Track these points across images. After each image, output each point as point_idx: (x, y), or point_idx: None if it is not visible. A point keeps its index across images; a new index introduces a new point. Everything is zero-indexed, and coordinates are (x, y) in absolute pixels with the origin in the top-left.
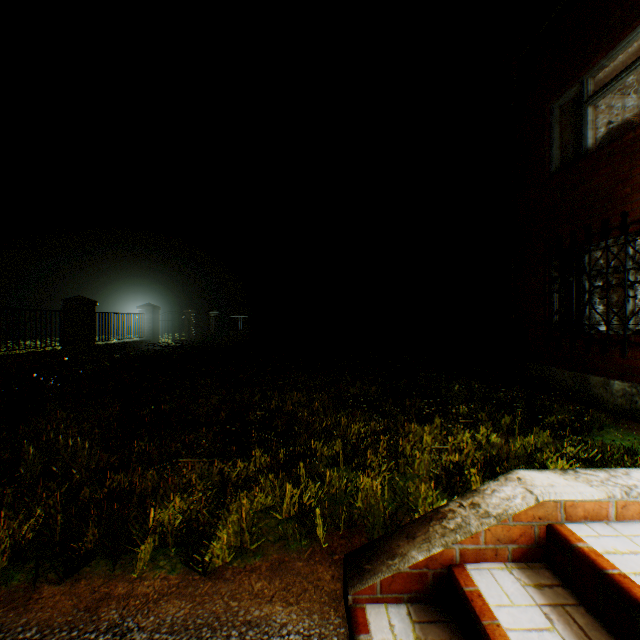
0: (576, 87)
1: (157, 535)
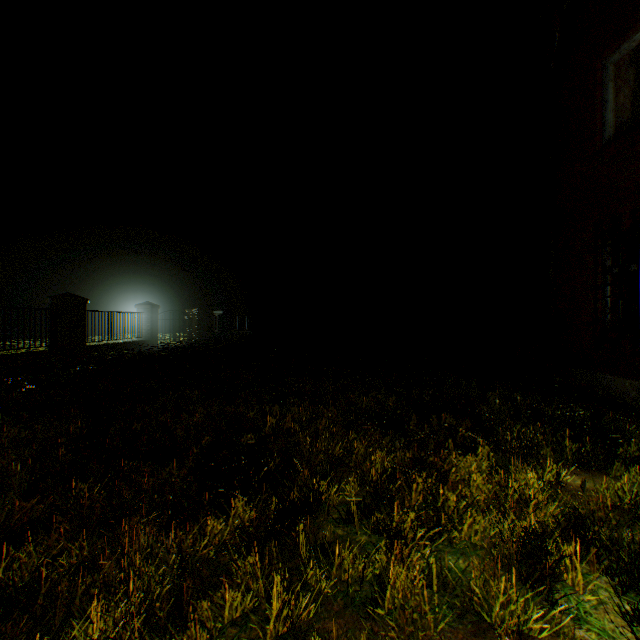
0: (639, 34)
1: None
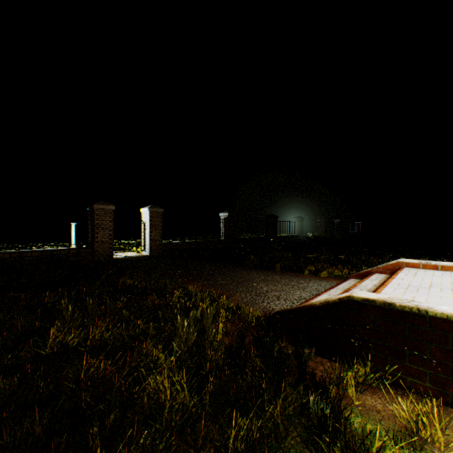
0: None
1: (308, 271)
